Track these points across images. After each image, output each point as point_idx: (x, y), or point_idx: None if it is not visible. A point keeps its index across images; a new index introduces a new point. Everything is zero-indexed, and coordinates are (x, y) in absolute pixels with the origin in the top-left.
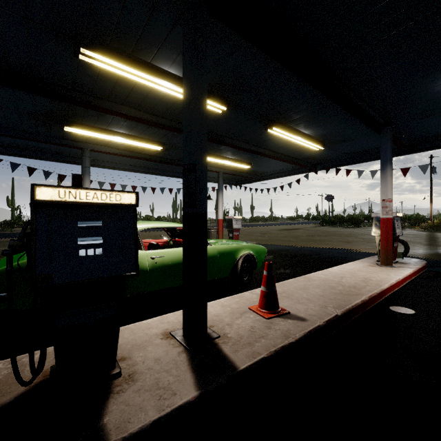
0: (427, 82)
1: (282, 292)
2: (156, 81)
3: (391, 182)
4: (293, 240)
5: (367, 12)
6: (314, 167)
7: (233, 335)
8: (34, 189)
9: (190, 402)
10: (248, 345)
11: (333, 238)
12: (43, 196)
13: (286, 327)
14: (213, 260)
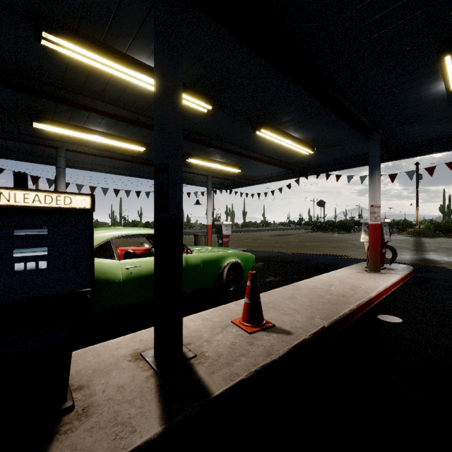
0: (414, 86)
1: (268, 302)
2: (132, 74)
3: (379, 188)
4: (285, 246)
5: (354, 8)
6: (305, 172)
7: (212, 353)
8: None
9: (151, 441)
10: (226, 365)
11: (324, 244)
12: None
13: (269, 342)
14: (196, 269)
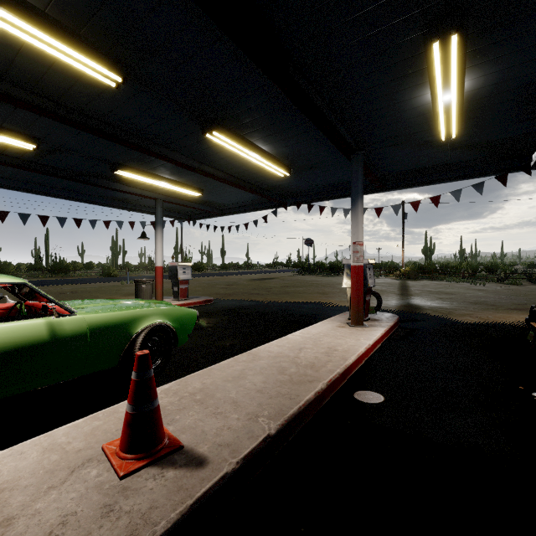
0: (399, 91)
1: (198, 391)
2: None
3: (362, 221)
4: (263, 293)
5: None
6: (284, 201)
7: None
8: None
9: None
10: None
11: (309, 289)
12: None
13: (150, 500)
14: (75, 343)
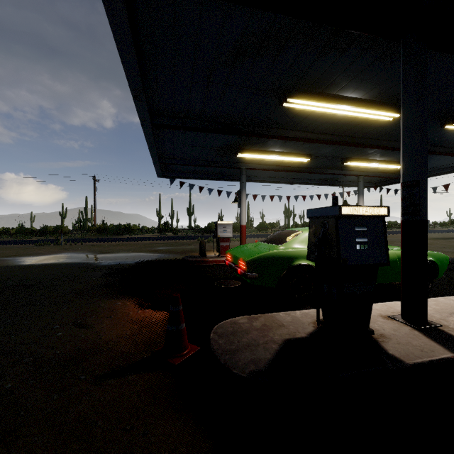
0: None
1: None
2: (336, 108)
3: None
4: None
5: None
6: None
7: None
8: (341, 208)
9: (450, 358)
10: None
11: None
12: (344, 212)
13: None
14: (393, 264)
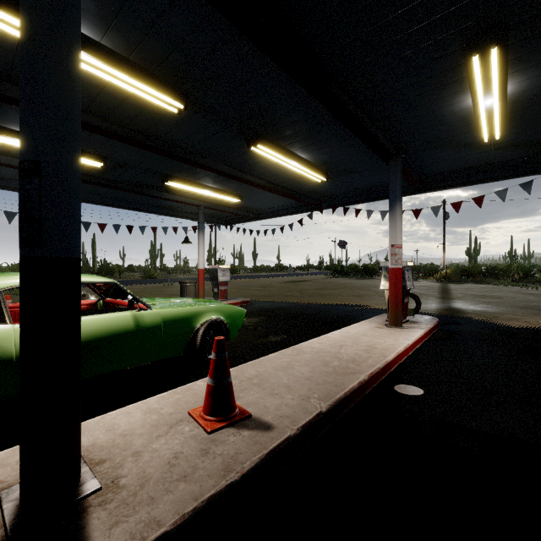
0: (438, 98)
1: (254, 376)
2: None
3: (400, 224)
4: (298, 295)
5: None
6: (319, 205)
7: (132, 479)
8: None
9: None
10: (147, 503)
11: (343, 292)
12: None
13: (234, 448)
14: (152, 333)
